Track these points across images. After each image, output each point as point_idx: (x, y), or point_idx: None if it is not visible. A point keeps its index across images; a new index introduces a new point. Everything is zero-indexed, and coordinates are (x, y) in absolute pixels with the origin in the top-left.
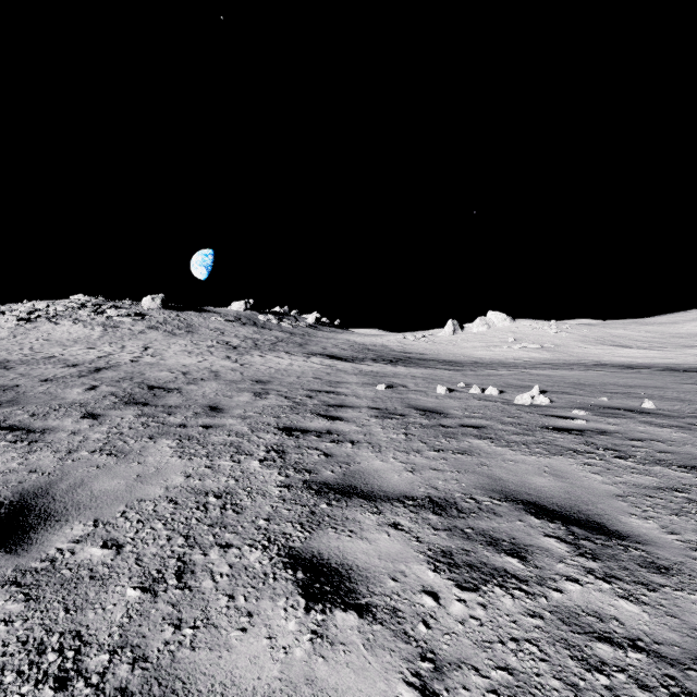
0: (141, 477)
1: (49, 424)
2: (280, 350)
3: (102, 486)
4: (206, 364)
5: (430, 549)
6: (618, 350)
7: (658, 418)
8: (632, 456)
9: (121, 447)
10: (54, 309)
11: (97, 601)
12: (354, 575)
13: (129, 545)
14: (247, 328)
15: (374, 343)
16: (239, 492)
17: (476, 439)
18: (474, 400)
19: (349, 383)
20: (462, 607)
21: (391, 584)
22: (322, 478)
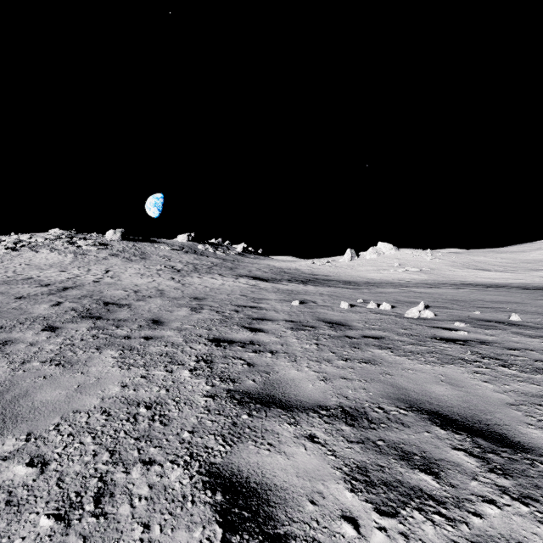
0: (81, 387)
1: (12, 336)
2: (214, 272)
3: (44, 396)
4: (154, 284)
5: (346, 465)
6: (480, 272)
7: (526, 329)
8: (513, 365)
9: (70, 357)
10: (35, 240)
11: (6, 534)
12: (272, 497)
13: (54, 462)
14: (189, 255)
15: (289, 267)
16: (168, 403)
17: (377, 349)
18: (371, 313)
19: (269, 300)
20: (383, 537)
21: (310, 508)
22: (245, 387)
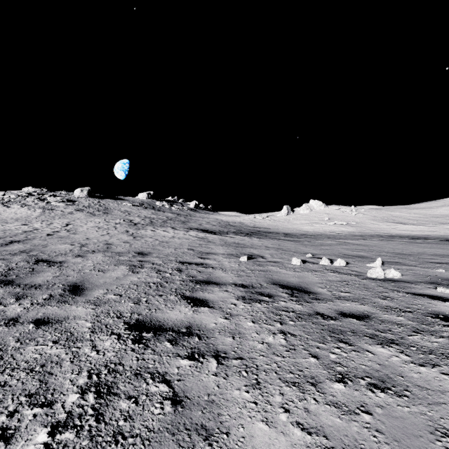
0: None
1: None
2: (168, 226)
3: None
4: (106, 237)
5: None
6: (398, 225)
7: None
8: None
9: None
10: (8, 197)
11: None
12: None
13: None
14: (148, 210)
15: (234, 221)
16: None
17: (376, 345)
18: (329, 272)
19: (216, 254)
20: None
21: None
22: None
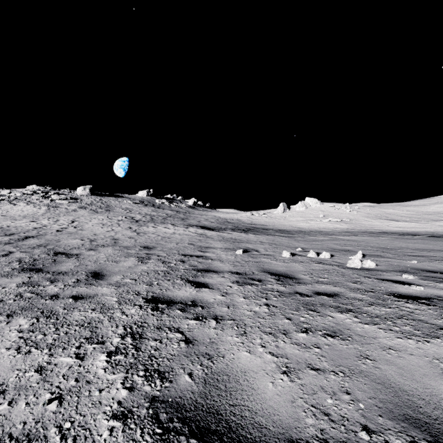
0: None
1: None
2: (168, 222)
3: None
4: (112, 233)
5: None
6: (391, 222)
7: None
8: None
9: None
10: (14, 195)
11: None
12: None
13: None
14: (148, 208)
15: (232, 218)
16: (47, 437)
17: (337, 312)
18: (314, 263)
19: (214, 248)
20: None
21: None
22: (176, 392)
